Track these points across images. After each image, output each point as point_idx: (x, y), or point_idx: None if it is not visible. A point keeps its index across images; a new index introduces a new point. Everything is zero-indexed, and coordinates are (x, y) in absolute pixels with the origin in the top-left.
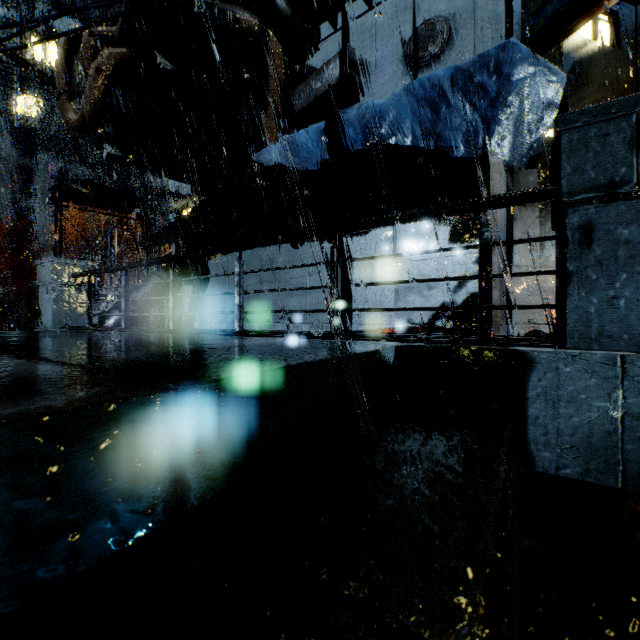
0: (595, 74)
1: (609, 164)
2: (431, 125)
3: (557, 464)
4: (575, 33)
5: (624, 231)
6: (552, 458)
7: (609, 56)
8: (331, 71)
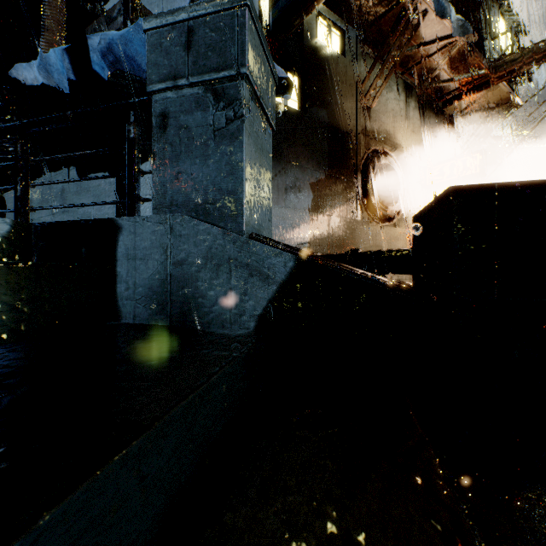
0: (328, 70)
1: (174, 62)
2: None
3: (135, 314)
4: (313, 35)
5: (185, 118)
6: (132, 309)
7: (338, 60)
8: (117, 15)
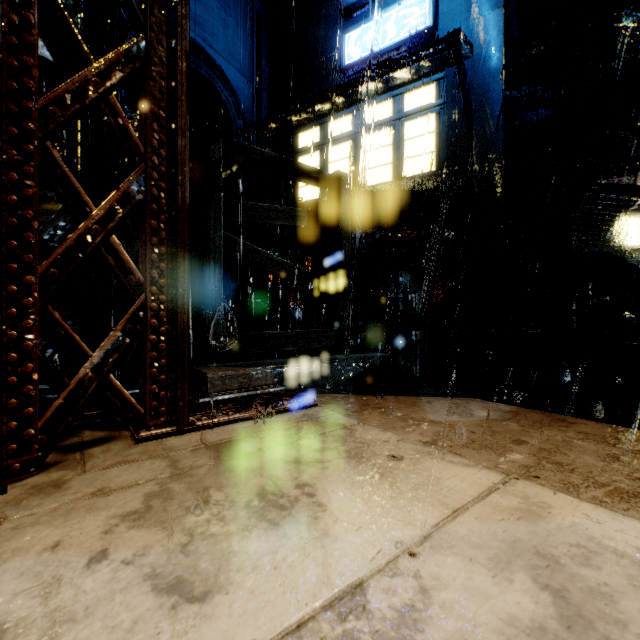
0: None
1: None
2: None
3: None
4: None
5: None
6: None
7: None
8: None
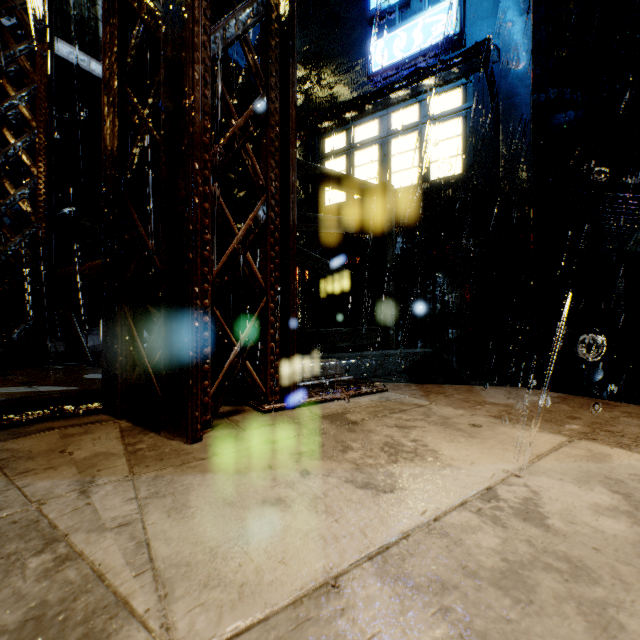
0: None
1: None
2: None
3: None
4: None
5: None
6: None
7: None
8: None
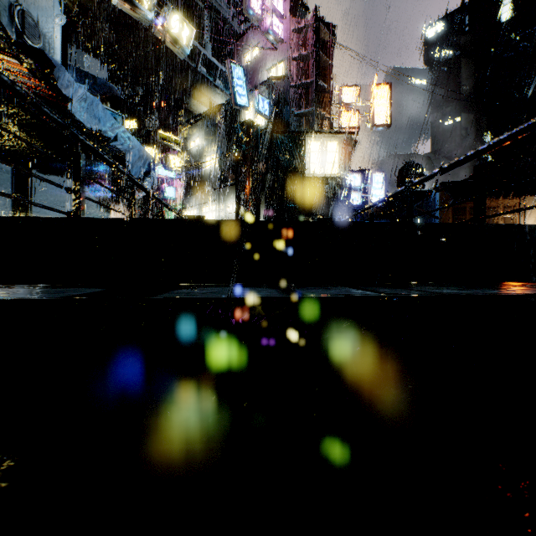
0: None
1: None
2: (134, 162)
3: None
4: None
5: None
6: None
7: None
8: None
